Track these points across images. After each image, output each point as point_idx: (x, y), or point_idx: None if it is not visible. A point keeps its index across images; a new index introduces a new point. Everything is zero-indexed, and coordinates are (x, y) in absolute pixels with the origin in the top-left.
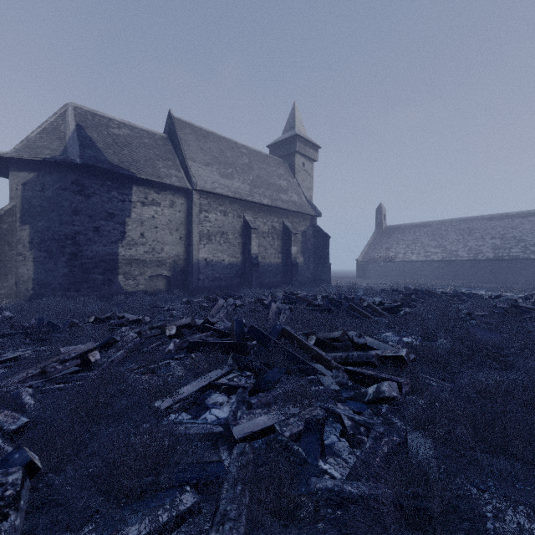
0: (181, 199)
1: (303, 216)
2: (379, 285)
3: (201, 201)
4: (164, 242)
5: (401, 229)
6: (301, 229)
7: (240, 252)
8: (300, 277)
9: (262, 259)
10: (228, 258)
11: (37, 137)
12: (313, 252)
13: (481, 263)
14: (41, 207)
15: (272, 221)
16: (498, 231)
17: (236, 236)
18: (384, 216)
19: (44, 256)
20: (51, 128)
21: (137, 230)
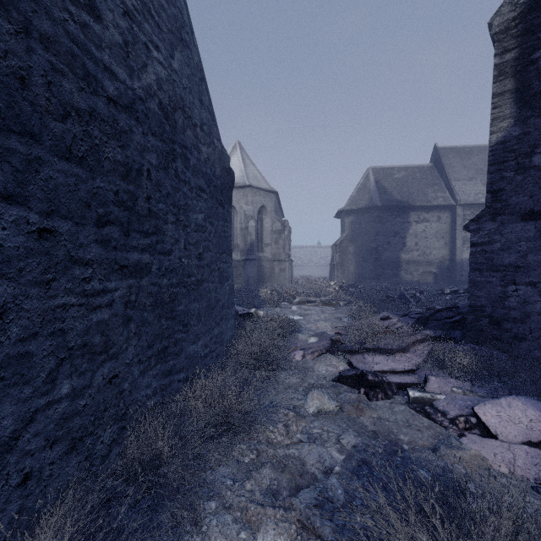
0: (446, 213)
1: None
2: None
3: (464, 212)
4: (432, 248)
5: None
6: None
7: None
8: None
9: None
10: None
11: (356, 194)
12: None
13: None
14: (359, 233)
15: None
16: None
17: None
18: None
19: (361, 260)
20: (362, 187)
21: (412, 241)
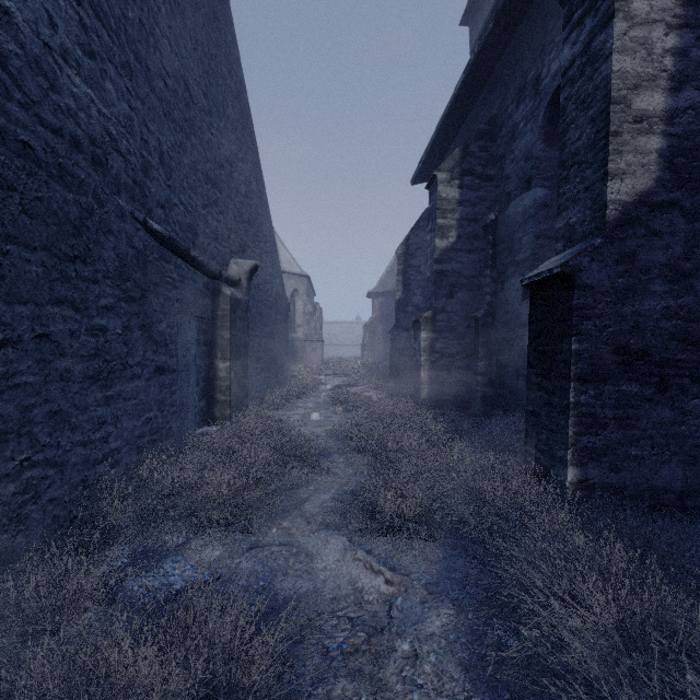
0: None
1: None
2: None
3: None
4: None
5: None
6: None
7: None
8: None
9: None
10: None
11: (385, 277)
12: None
13: None
14: (387, 315)
15: None
16: None
17: None
18: None
19: (389, 340)
20: (391, 270)
21: None
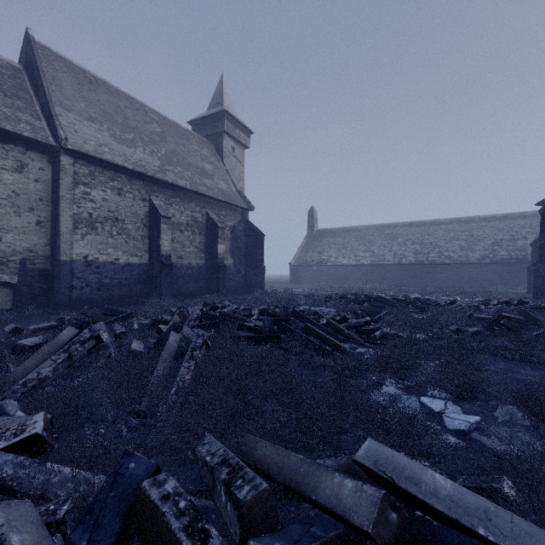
0: (40, 161)
1: (233, 208)
2: (316, 290)
3: (76, 167)
4: (2, 228)
5: (332, 233)
6: (230, 224)
7: (145, 249)
8: (229, 283)
9: (179, 259)
10: (125, 257)
11: None
12: (245, 253)
13: (405, 267)
14: None
15: (192, 210)
16: (417, 237)
17: (138, 227)
18: (315, 219)
19: None
20: None
21: None
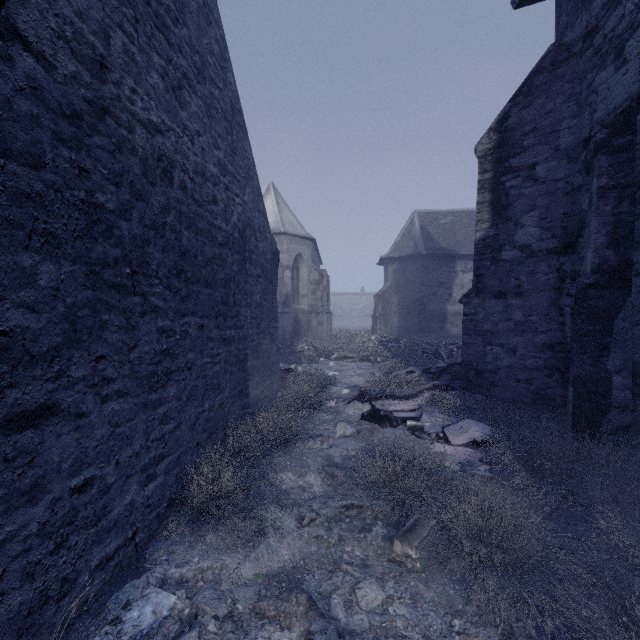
0: None
1: None
2: None
3: None
4: None
5: None
6: None
7: None
8: None
9: None
10: None
11: (400, 241)
12: None
13: None
14: (403, 283)
15: None
16: None
17: None
18: None
19: (405, 312)
20: (406, 232)
21: (459, 292)
